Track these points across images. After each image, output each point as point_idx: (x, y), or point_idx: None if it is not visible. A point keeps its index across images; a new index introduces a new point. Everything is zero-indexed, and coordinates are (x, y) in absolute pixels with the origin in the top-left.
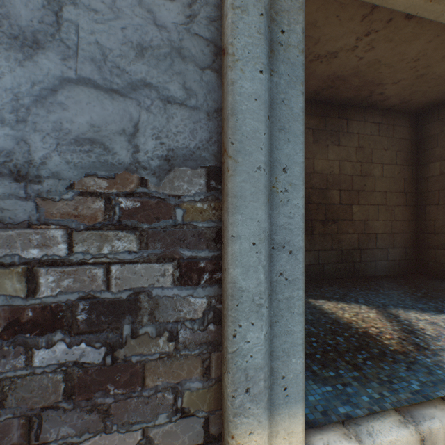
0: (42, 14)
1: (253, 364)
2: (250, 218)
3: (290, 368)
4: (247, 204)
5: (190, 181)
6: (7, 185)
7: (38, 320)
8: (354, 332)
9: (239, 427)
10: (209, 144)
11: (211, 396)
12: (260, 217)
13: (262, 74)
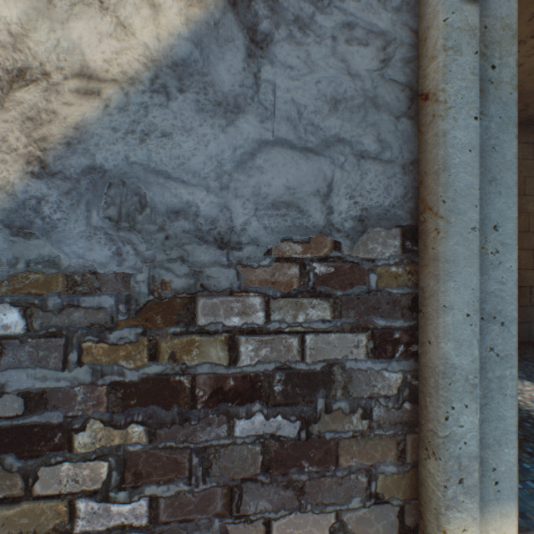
0: (242, 78)
1: (466, 452)
2: (463, 286)
3: (502, 459)
4: (459, 269)
5: (384, 243)
6: (212, 252)
7: (238, 390)
8: (525, 415)
9: (451, 521)
10: (404, 201)
11: (406, 483)
12: (474, 284)
13: (476, 120)
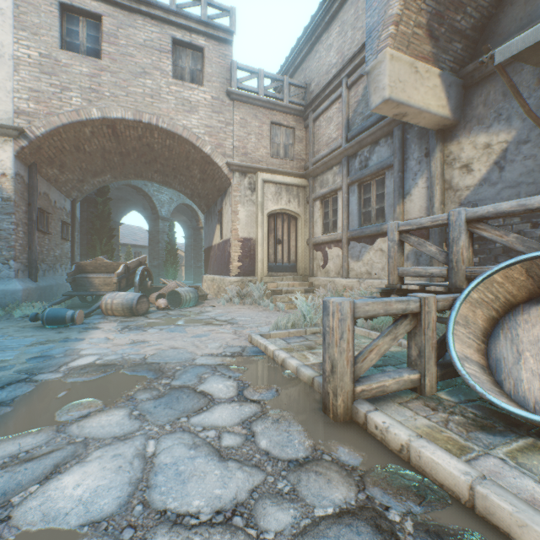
0: (497, 177)
1: None
2: None
3: None
4: None
5: None
6: None
7: None
8: None
9: None
10: None
11: None
12: None
13: None
